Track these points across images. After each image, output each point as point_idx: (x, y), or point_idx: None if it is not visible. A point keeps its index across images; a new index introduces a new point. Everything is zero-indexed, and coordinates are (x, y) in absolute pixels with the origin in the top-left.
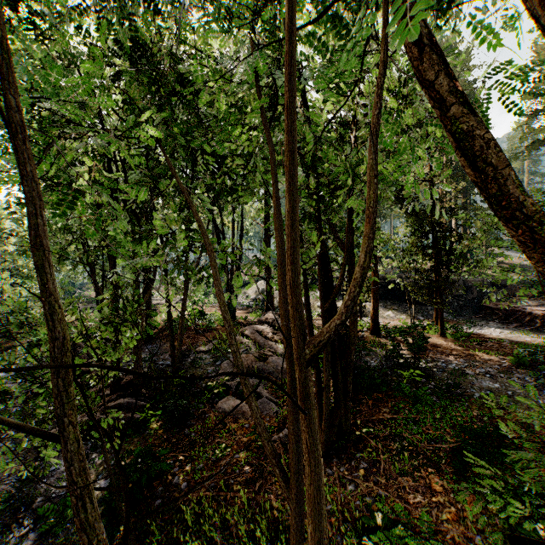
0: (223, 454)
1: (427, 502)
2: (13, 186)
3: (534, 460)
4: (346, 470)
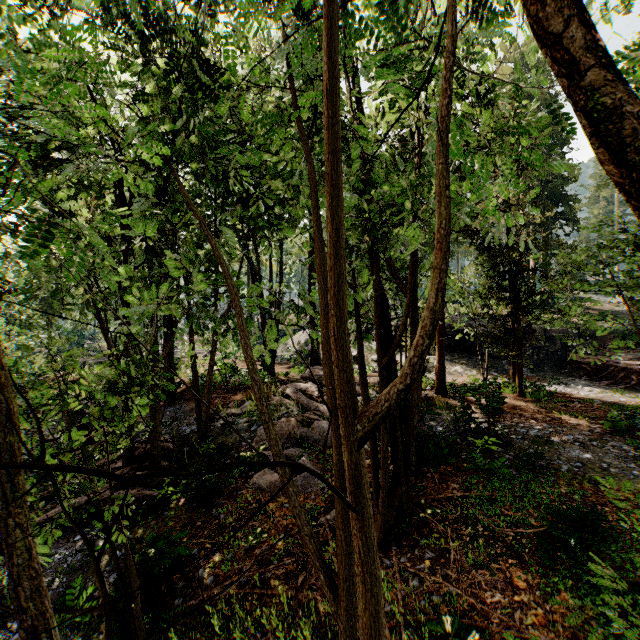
0: (258, 541)
1: (507, 602)
2: (5, 216)
3: (637, 548)
4: (408, 561)
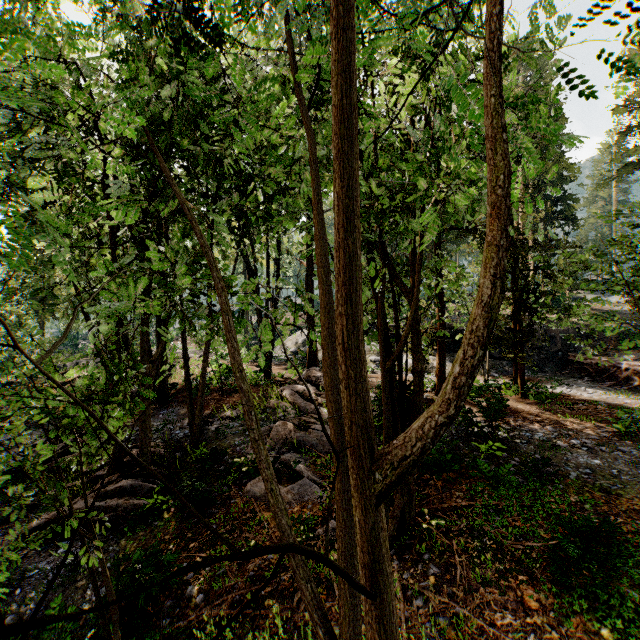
0: None
1: (519, 624)
2: None
3: None
4: (411, 577)
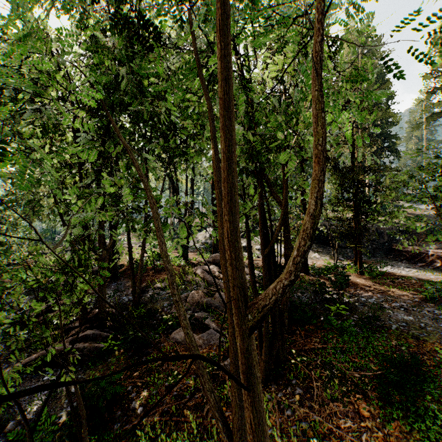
0: (175, 381)
1: (356, 427)
2: None
3: None
4: (283, 395)
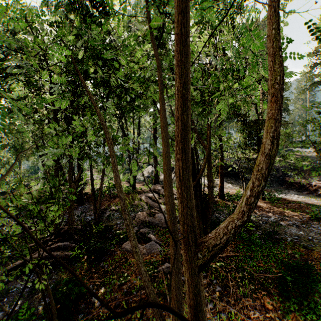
0: (125, 281)
1: (263, 317)
2: None
3: None
4: (207, 292)
